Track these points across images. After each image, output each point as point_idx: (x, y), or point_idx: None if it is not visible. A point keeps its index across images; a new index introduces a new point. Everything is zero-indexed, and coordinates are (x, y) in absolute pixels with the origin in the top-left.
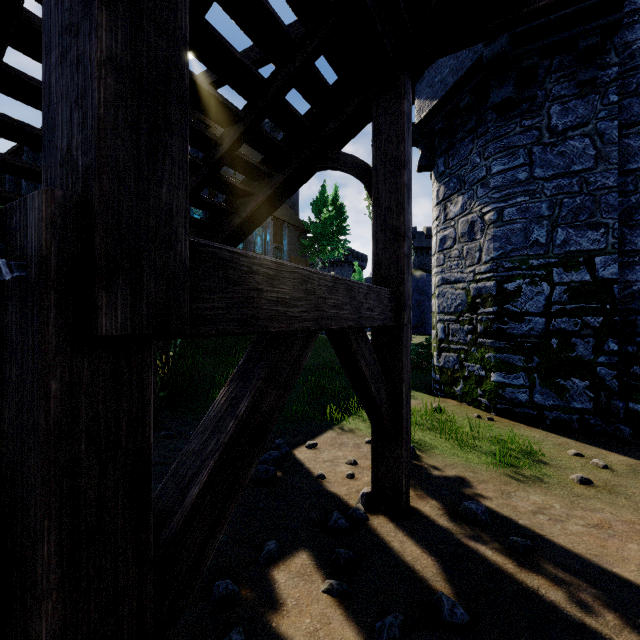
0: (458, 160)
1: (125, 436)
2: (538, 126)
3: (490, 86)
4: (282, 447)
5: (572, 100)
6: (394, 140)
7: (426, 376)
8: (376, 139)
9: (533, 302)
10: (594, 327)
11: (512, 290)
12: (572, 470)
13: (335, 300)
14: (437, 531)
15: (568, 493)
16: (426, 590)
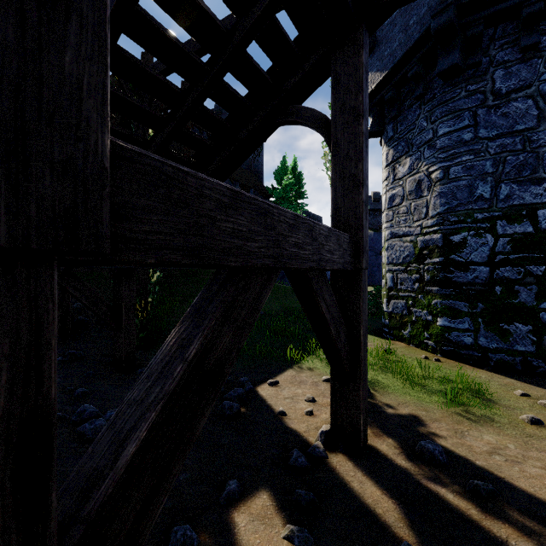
0: (406, 125)
1: (6, 392)
2: (482, 90)
3: (436, 56)
4: (246, 384)
5: (515, 64)
6: (352, 90)
7: (375, 321)
8: (335, 91)
9: (478, 252)
10: (537, 275)
11: (457, 242)
12: (521, 410)
13: (296, 239)
14: (396, 471)
15: (520, 433)
16: (389, 538)
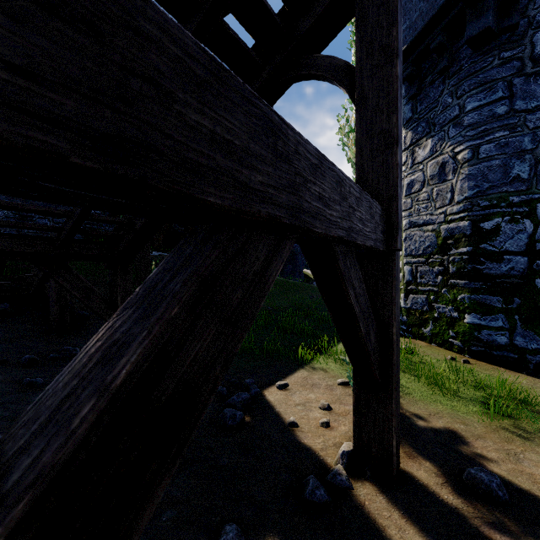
0: (427, 104)
1: None
2: (519, 56)
3: (464, 22)
4: (252, 387)
5: None
6: (384, 24)
7: None
8: (360, 28)
9: (513, 241)
10: None
11: (489, 229)
12: None
13: (320, 189)
14: (443, 511)
15: None
16: None
